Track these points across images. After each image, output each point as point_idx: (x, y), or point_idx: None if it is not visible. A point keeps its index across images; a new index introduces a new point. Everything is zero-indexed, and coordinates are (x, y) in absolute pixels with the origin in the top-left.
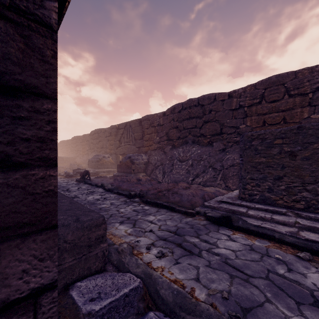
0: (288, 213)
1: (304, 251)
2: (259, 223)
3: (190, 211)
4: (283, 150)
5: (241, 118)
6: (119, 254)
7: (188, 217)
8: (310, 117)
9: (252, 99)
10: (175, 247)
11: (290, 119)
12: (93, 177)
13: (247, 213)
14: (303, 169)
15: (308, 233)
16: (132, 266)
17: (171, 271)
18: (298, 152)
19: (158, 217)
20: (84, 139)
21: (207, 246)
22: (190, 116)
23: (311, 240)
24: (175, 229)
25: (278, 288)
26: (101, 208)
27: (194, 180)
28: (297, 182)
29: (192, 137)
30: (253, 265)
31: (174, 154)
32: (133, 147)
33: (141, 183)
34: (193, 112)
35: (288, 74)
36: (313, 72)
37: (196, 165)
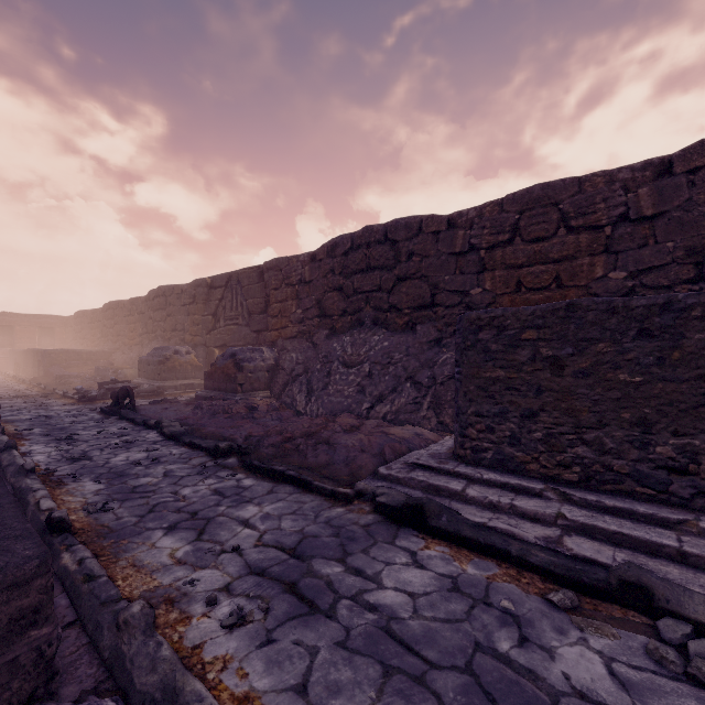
0: (547, 493)
1: (563, 589)
2: (486, 518)
3: (343, 491)
4: (539, 353)
5: (474, 274)
6: (119, 632)
7: (336, 506)
8: (607, 277)
9: (496, 233)
10: (279, 595)
11: (570, 279)
12: (148, 400)
13: (464, 493)
14: (577, 396)
15: (581, 540)
16: (142, 666)
17: (244, 669)
18: (568, 360)
19: (267, 508)
20: (133, 310)
21: (356, 587)
22: (368, 265)
23: (583, 558)
24: (295, 541)
25: (485, 697)
26: (137, 488)
27: (373, 408)
28: (567, 425)
29: (372, 312)
30: (447, 633)
31: (333, 350)
32: (245, 330)
33: (256, 417)
34: (374, 257)
35: (566, 182)
36: (614, 182)
37: (379, 375)
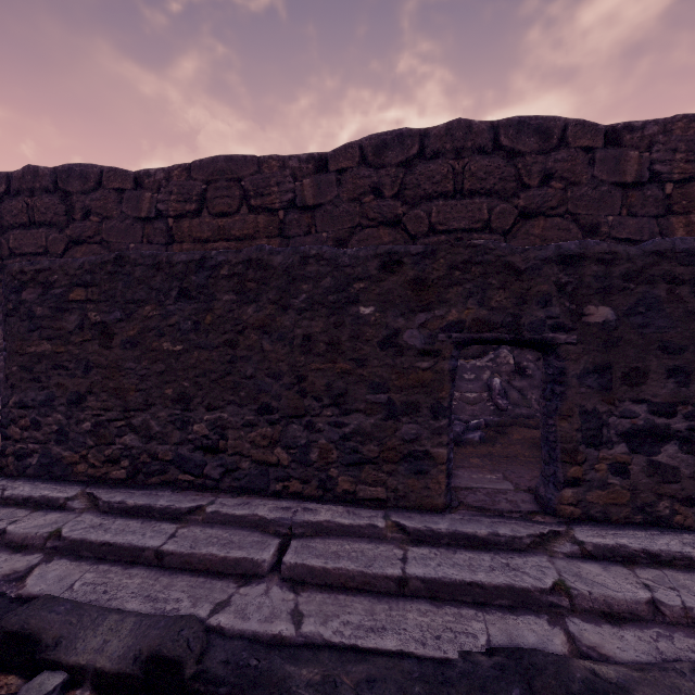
0: (73, 502)
1: None
2: None
3: None
4: (88, 319)
5: (162, 245)
6: None
7: None
8: None
9: (184, 201)
10: None
11: None
12: None
13: None
14: (125, 371)
15: (56, 566)
16: None
17: None
18: (117, 327)
19: None
20: None
21: None
22: (31, 219)
23: (27, 597)
24: None
25: None
26: None
27: None
28: (115, 409)
29: None
30: None
31: None
32: None
33: None
34: (39, 209)
35: (247, 159)
36: (286, 168)
37: None
